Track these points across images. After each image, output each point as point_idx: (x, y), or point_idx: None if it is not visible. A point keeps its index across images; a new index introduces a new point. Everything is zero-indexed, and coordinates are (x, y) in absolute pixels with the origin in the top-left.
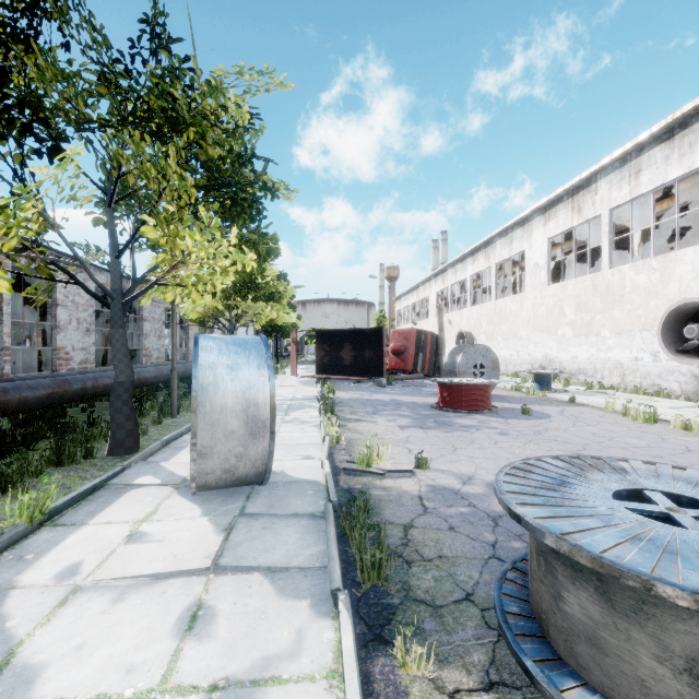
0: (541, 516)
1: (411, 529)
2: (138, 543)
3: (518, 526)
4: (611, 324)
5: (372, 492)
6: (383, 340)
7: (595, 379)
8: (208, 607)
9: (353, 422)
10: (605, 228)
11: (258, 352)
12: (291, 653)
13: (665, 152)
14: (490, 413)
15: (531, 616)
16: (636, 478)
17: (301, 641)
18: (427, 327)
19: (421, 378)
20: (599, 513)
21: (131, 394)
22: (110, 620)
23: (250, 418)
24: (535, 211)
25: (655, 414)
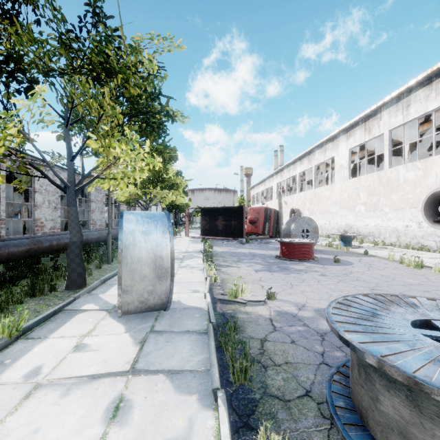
0: (363, 341)
1: (265, 342)
2: (81, 352)
3: (338, 341)
4: (390, 204)
5: (239, 315)
6: (244, 214)
7: (380, 239)
8: (127, 400)
9: (225, 267)
10: (386, 142)
11: (162, 222)
12: (184, 437)
13: (426, 92)
14: (313, 261)
15: (353, 409)
16: (424, 311)
17: (192, 427)
18: (271, 205)
19: (267, 238)
20: (404, 339)
21: (81, 250)
22: (59, 410)
23: (157, 267)
24: (341, 131)
25: (422, 262)
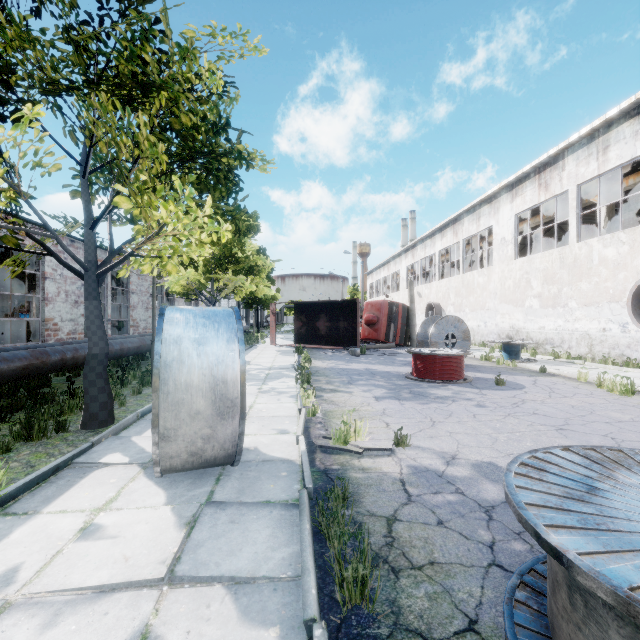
0: (587, 550)
1: (395, 523)
2: (89, 540)
3: (515, 521)
4: (578, 296)
5: (351, 474)
6: (357, 311)
7: (562, 349)
8: (154, 638)
9: (329, 392)
10: (572, 203)
11: (228, 324)
12: None
13: (634, 127)
14: (464, 383)
15: None
16: None
17: None
18: (398, 299)
19: (392, 347)
20: None
21: (105, 367)
22: None
23: (218, 397)
24: (502, 188)
25: (633, 386)
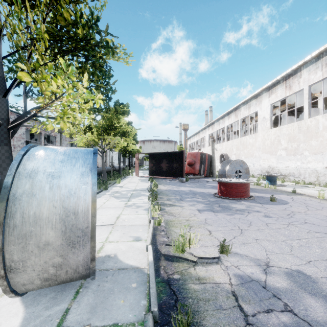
0: None
1: None
2: None
3: None
4: (309, 149)
5: (189, 285)
6: (184, 157)
7: (300, 179)
8: None
9: (168, 206)
10: (306, 96)
11: (85, 160)
12: None
13: None
14: (250, 200)
15: None
16: None
17: None
18: (204, 152)
19: (202, 177)
20: None
21: None
22: None
23: (68, 228)
24: (263, 90)
25: None
